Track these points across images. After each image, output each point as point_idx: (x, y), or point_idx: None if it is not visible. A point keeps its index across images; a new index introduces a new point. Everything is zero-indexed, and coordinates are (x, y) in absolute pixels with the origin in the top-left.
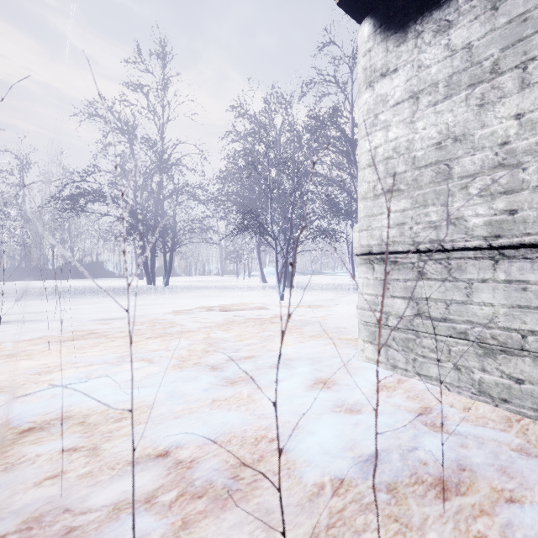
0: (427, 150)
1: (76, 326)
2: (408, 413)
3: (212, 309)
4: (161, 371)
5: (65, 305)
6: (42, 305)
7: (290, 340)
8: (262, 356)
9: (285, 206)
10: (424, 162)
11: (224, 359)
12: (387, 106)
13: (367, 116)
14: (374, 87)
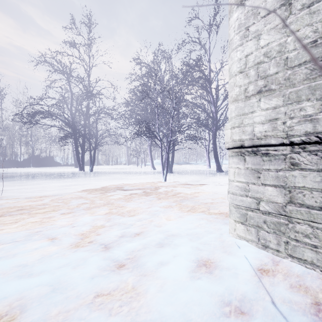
0: (301, 49)
1: (13, 203)
2: (303, 316)
3: (117, 188)
4: (57, 253)
5: (17, 185)
6: (0, 185)
7: (172, 215)
8: (149, 233)
9: (167, 121)
10: (298, 61)
11: (117, 236)
12: (258, 17)
13: (239, 30)
14: (245, 3)
